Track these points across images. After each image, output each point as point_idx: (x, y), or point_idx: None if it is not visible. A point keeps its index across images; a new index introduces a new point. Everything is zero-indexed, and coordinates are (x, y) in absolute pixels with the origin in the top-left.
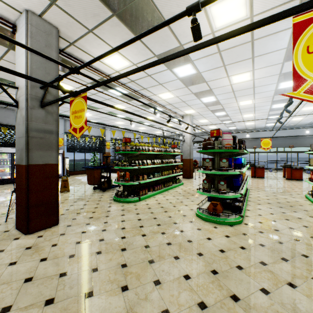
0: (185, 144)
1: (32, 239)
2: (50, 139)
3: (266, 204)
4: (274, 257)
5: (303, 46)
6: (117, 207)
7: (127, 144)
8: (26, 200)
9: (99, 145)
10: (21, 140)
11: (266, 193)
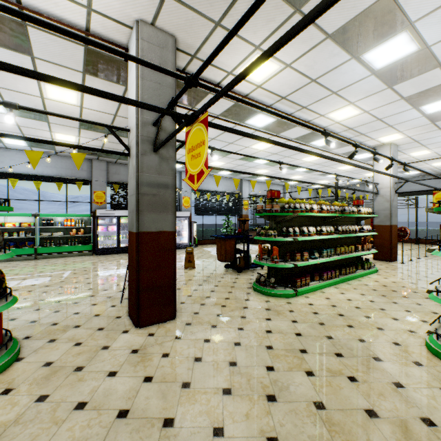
0: (378, 198)
1: (141, 337)
2: (165, 196)
3: None
4: None
5: None
6: (259, 303)
7: (275, 201)
8: (136, 280)
9: (233, 205)
10: (132, 199)
11: None
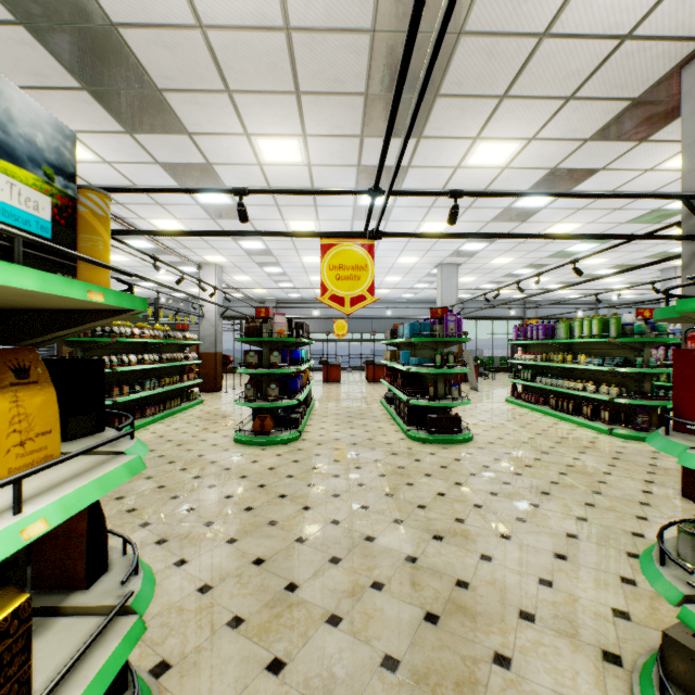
0: (205, 322)
1: None
2: None
3: (334, 415)
4: (327, 462)
5: (327, 263)
6: None
7: None
8: None
9: None
10: None
11: (337, 402)
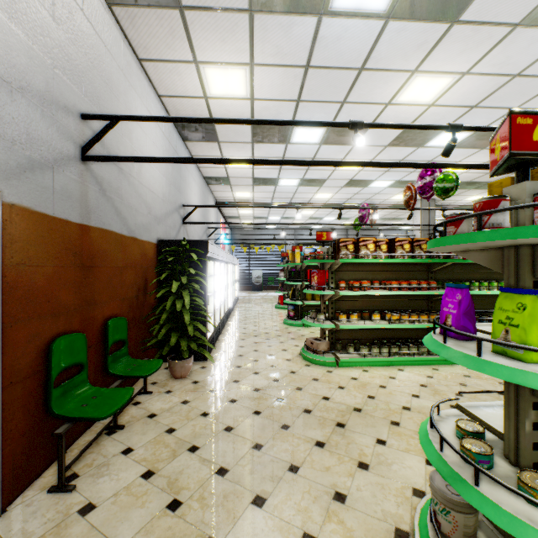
0: None
1: None
2: None
3: None
4: None
5: None
6: None
7: None
8: None
9: None
10: None
11: None
